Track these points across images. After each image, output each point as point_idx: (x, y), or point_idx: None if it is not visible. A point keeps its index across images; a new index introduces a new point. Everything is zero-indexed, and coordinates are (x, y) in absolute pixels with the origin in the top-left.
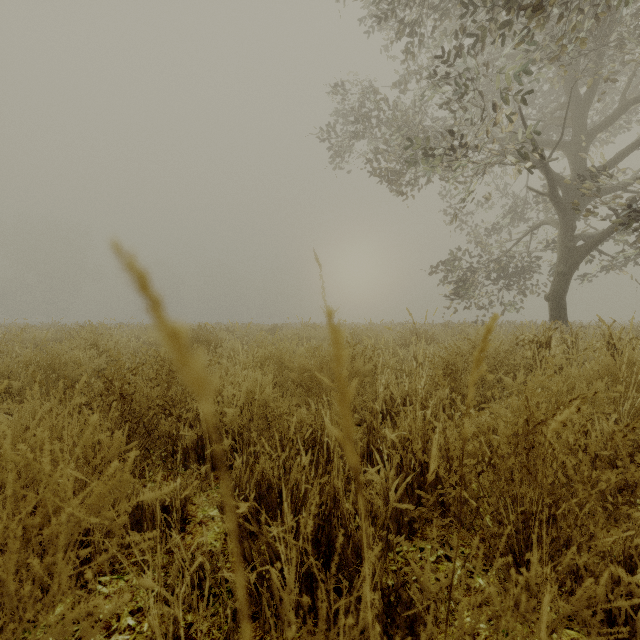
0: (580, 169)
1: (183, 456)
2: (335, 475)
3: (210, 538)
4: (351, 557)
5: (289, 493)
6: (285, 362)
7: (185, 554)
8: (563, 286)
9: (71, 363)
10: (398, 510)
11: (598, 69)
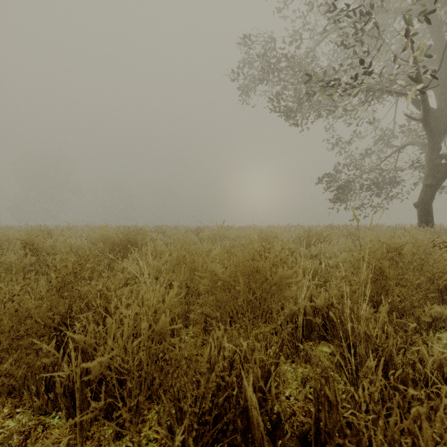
0: (445, 100)
1: None
2: None
3: None
4: None
5: None
6: (198, 266)
7: None
8: (430, 196)
9: None
10: None
11: None
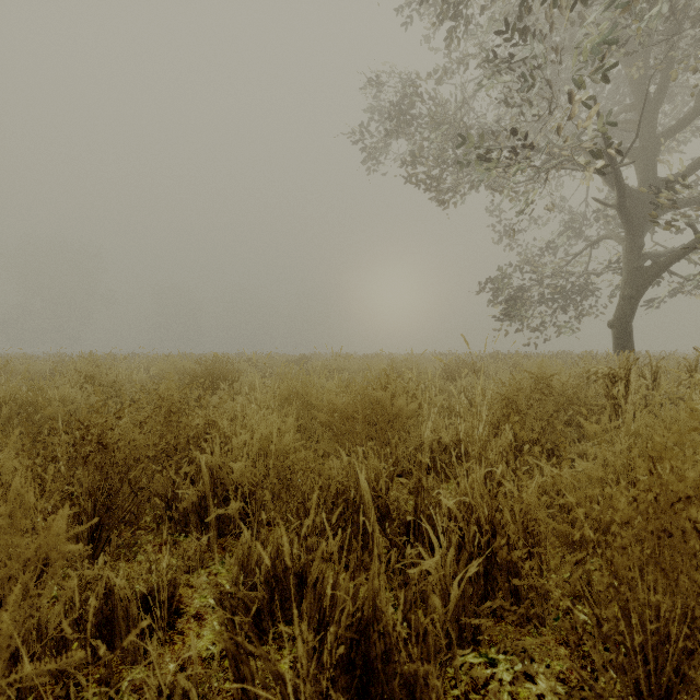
0: (649, 178)
1: (183, 519)
2: (375, 573)
3: (206, 640)
4: (399, 696)
5: (310, 589)
6: (311, 400)
7: (161, 682)
8: (629, 311)
9: (55, 401)
10: (459, 606)
11: (671, 63)
